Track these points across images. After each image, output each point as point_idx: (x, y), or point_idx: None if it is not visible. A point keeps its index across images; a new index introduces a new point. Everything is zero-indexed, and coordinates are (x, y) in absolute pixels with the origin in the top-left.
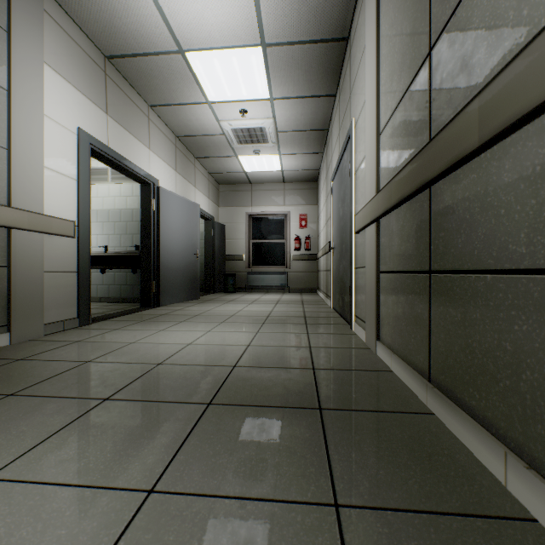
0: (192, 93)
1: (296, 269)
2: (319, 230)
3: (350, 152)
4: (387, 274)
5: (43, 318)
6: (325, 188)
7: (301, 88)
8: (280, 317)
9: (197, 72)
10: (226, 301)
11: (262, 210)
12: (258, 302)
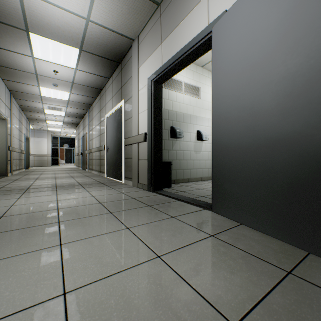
0: None
1: None
2: None
3: None
4: None
5: (138, 179)
6: None
7: None
8: None
9: None
10: None
11: None
12: None
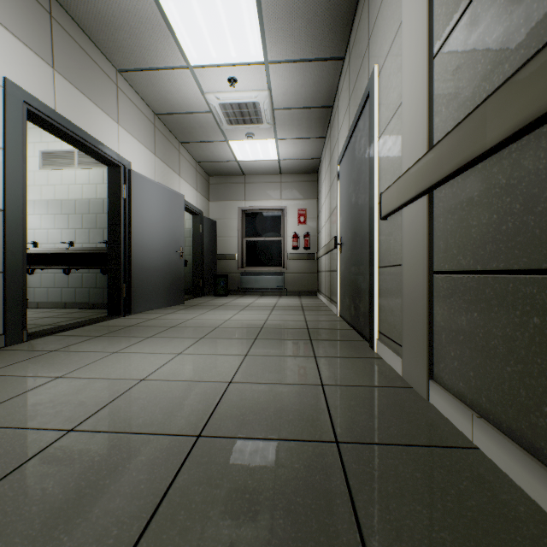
0: (169, 52)
1: (294, 270)
2: (320, 226)
3: (370, 112)
4: (456, 276)
5: None
6: (328, 177)
7: (303, 46)
8: (277, 329)
9: (172, 21)
10: (215, 306)
11: (257, 205)
12: (251, 308)
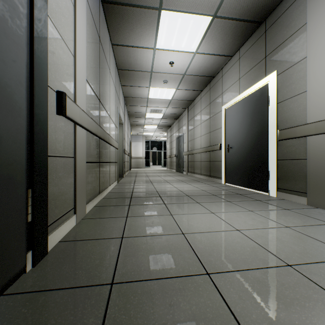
0: None
1: None
2: None
3: None
4: (89, 163)
5: None
6: None
7: None
8: None
9: None
10: None
11: None
12: None
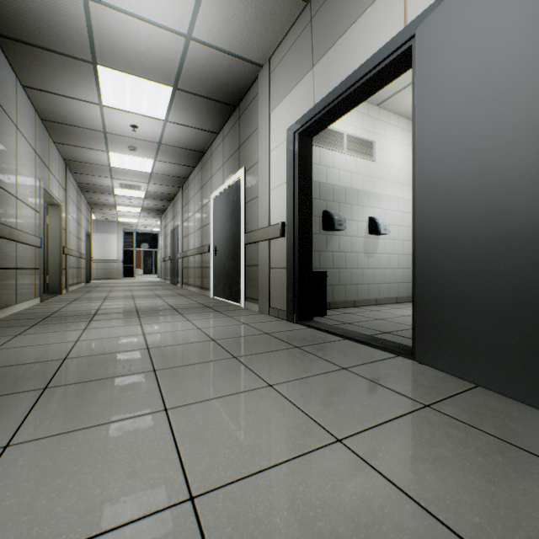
0: None
1: None
2: None
3: None
4: None
5: (269, 302)
6: None
7: None
8: (5, 389)
9: None
10: None
11: None
12: None
